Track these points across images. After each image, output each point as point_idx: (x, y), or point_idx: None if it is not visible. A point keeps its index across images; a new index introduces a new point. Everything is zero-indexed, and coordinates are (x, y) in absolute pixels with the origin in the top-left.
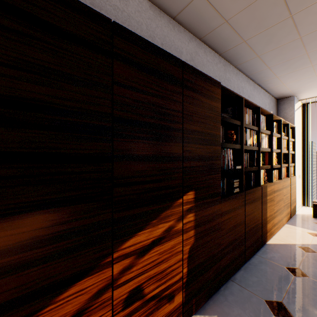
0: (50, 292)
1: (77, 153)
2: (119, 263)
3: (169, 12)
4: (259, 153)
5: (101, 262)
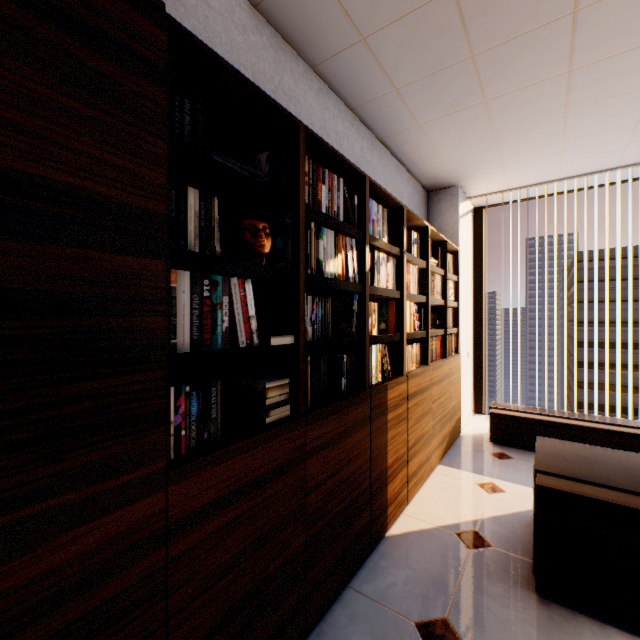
0: None
1: None
2: None
3: None
4: (365, 300)
5: None
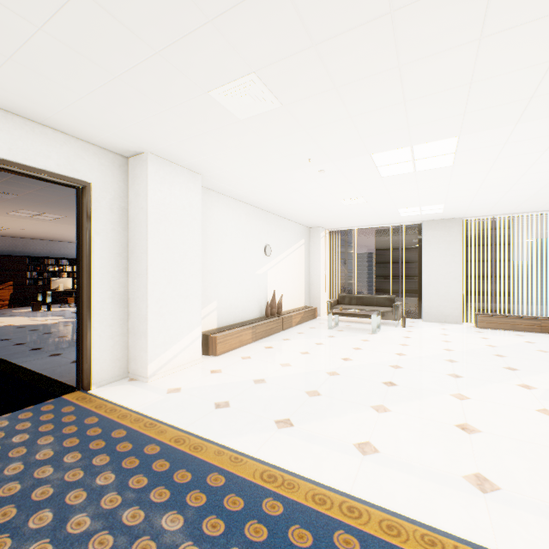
0: None
1: None
2: None
3: (12, 237)
4: (59, 273)
5: None
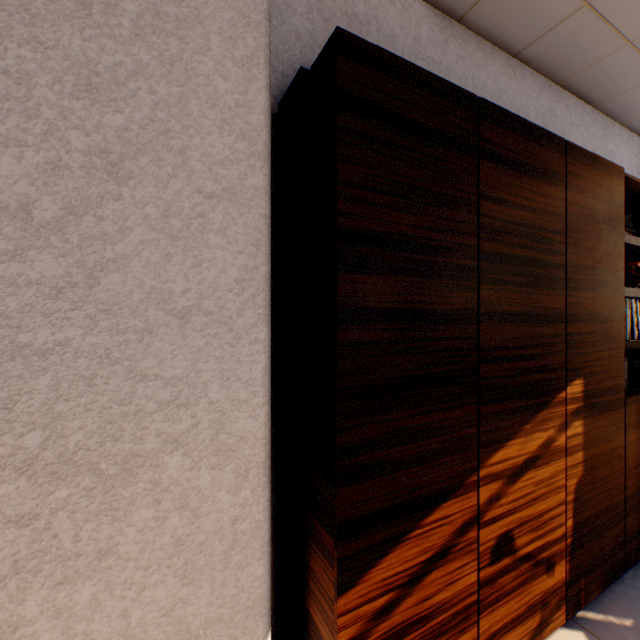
0: (416, 511)
1: (440, 310)
2: (484, 486)
3: (508, 46)
4: None
5: (465, 480)
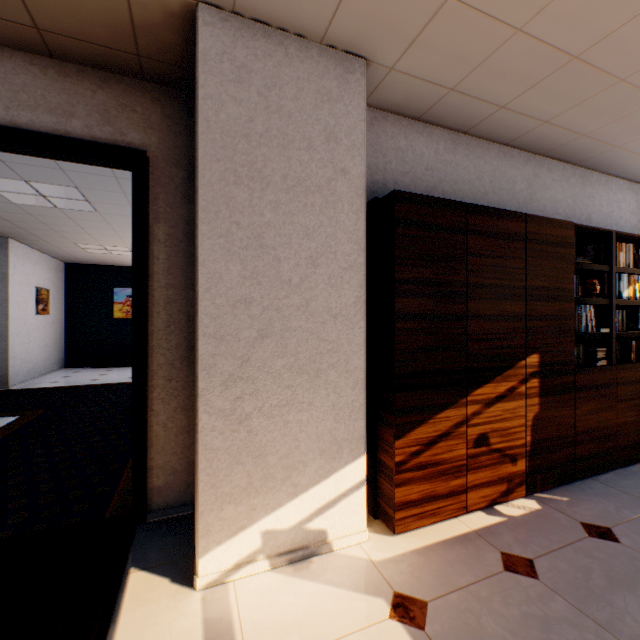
0: (432, 411)
1: (445, 314)
2: (470, 406)
3: (499, 141)
4: None
5: (458, 401)
